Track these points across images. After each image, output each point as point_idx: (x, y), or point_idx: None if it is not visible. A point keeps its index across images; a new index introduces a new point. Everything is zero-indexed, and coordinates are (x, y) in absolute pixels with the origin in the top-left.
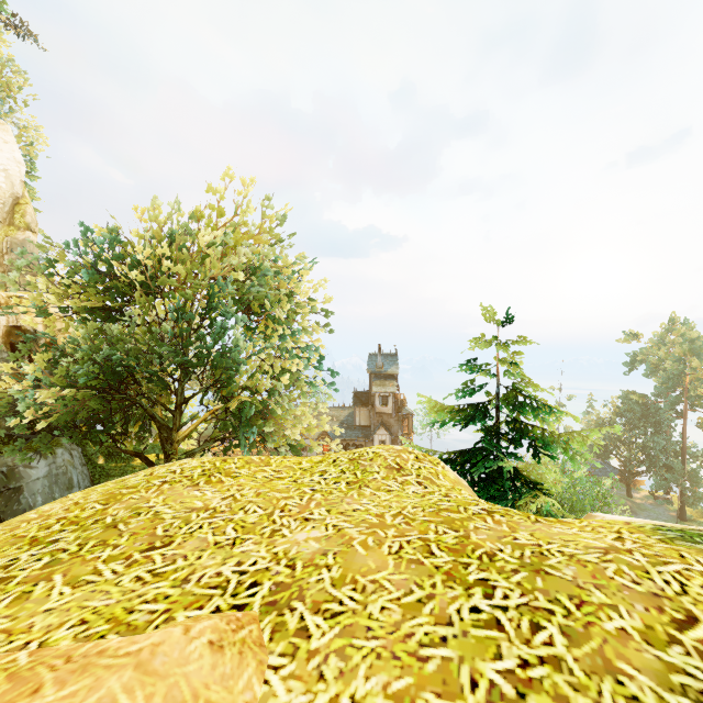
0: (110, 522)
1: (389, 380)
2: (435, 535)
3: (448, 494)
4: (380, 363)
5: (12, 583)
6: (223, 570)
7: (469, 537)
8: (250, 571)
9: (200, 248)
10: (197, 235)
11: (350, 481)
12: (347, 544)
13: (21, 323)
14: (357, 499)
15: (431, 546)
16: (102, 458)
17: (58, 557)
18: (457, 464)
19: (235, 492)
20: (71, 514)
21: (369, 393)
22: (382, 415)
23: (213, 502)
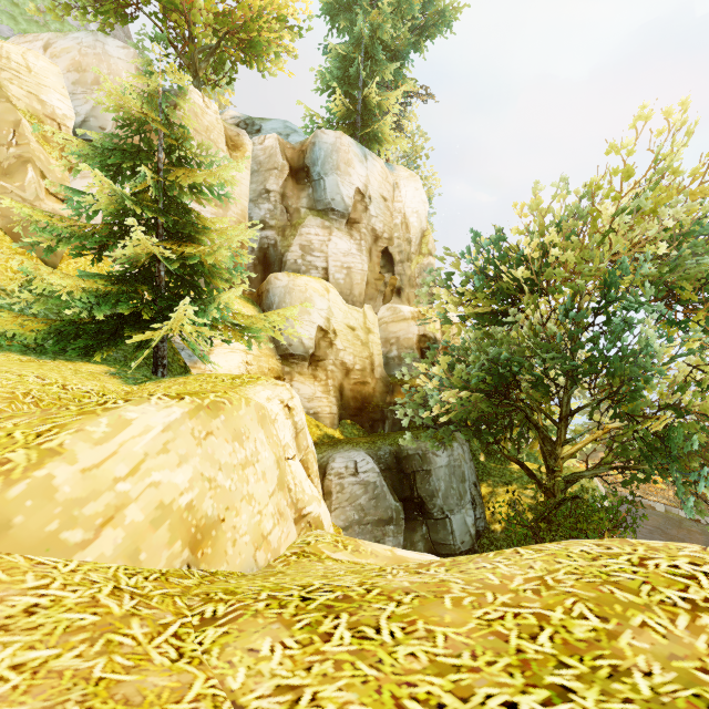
0: (649, 695)
1: None
2: None
3: None
4: None
5: None
6: None
7: None
8: None
9: (594, 228)
10: (590, 213)
11: None
12: None
13: (426, 332)
14: None
15: None
16: (482, 455)
17: None
18: None
19: None
20: (553, 615)
21: None
22: None
23: None
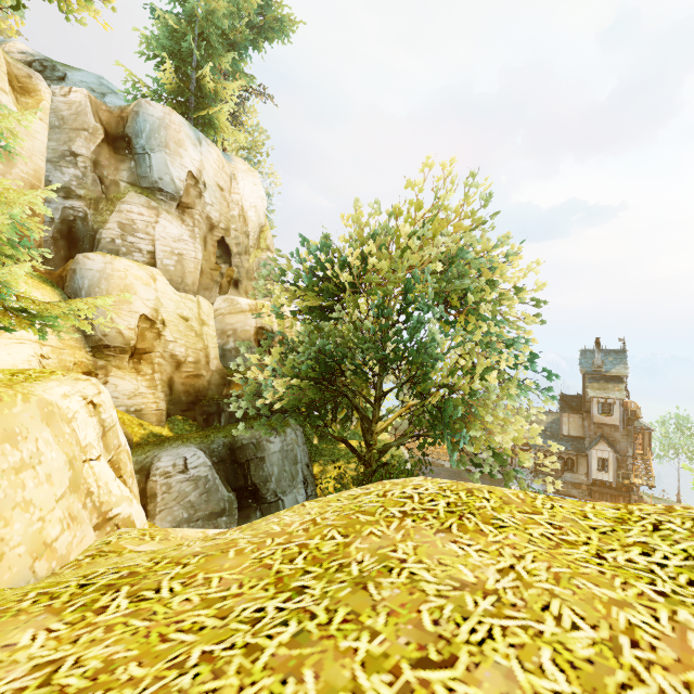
0: (356, 574)
1: (612, 383)
2: None
3: None
4: (598, 361)
5: (259, 663)
6: None
7: None
8: None
9: (398, 244)
10: (395, 231)
11: None
12: None
13: (264, 324)
14: None
15: None
16: (316, 438)
17: (306, 627)
18: None
19: (513, 561)
20: (312, 542)
21: (582, 398)
22: (602, 426)
23: (488, 576)
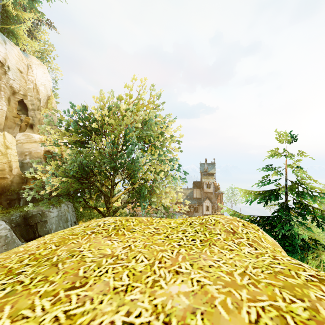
0: (55, 261)
1: (210, 176)
2: (284, 303)
3: (275, 257)
4: (206, 167)
5: None
6: (115, 319)
7: (318, 311)
8: (136, 324)
9: (121, 113)
10: (120, 107)
11: (202, 239)
12: (210, 303)
13: (49, 149)
14: (210, 255)
15: (286, 318)
16: (81, 208)
17: (15, 288)
18: (259, 225)
19: (131, 243)
20: (38, 251)
21: (200, 182)
22: (207, 193)
23: (117, 250)
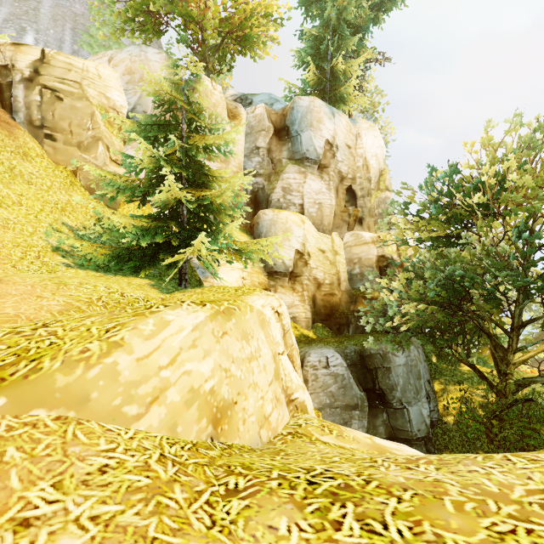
0: None
1: None
2: None
3: None
4: None
5: None
6: None
7: None
8: None
9: None
10: None
11: None
12: None
13: (384, 253)
14: None
15: None
16: (434, 357)
17: None
18: None
19: None
20: None
21: None
22: None
23: None
